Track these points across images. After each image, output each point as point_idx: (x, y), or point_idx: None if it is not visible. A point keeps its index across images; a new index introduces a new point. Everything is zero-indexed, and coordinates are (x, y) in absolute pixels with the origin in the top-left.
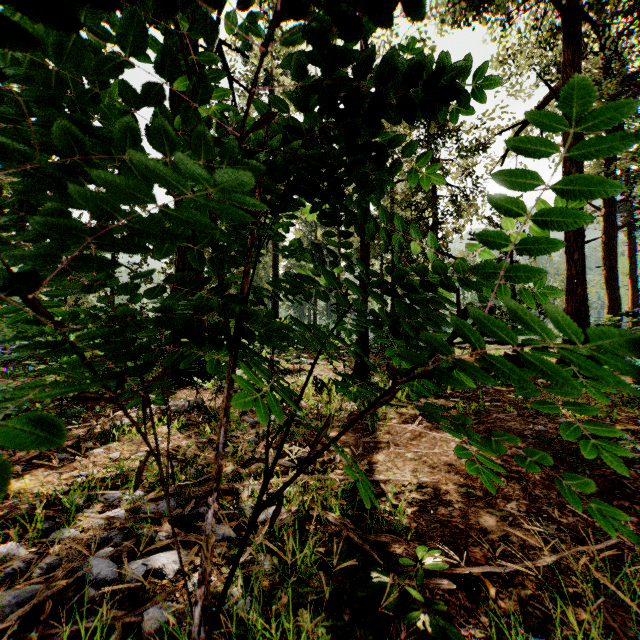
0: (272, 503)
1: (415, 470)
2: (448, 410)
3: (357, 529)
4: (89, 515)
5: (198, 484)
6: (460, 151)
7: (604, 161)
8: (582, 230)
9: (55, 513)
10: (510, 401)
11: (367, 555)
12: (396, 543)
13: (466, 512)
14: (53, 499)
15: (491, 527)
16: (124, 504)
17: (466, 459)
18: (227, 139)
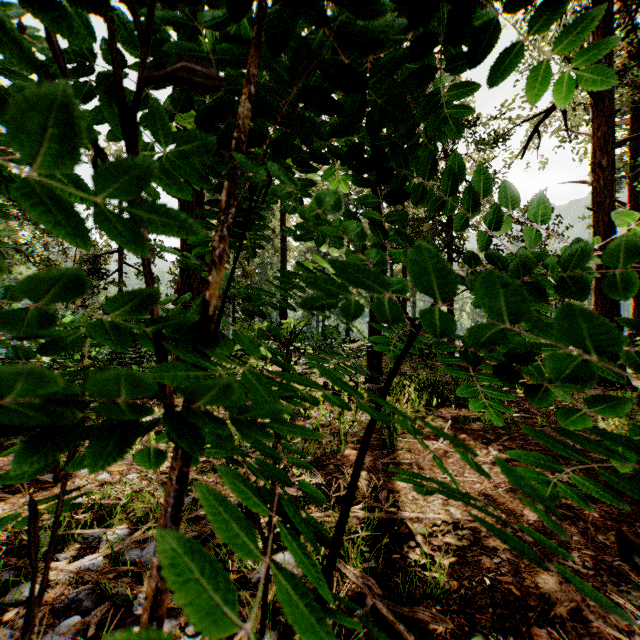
0: (279, 547)
1: (446, 502)
2: (472, 422)
3: (384, 591)
4: (57, 566)
5: (193, 518)
6: (477, 144)
7: (629, 154)
8: (612, 225)
9: (18, 562)
10: (539, 412)
11: (400, 634)
12: (439, 623)
13: (517, 567)
14: (20, 541)
15: (555, 593)
16: (103, 548)
17: (504, 488)
18: (199, 45)
